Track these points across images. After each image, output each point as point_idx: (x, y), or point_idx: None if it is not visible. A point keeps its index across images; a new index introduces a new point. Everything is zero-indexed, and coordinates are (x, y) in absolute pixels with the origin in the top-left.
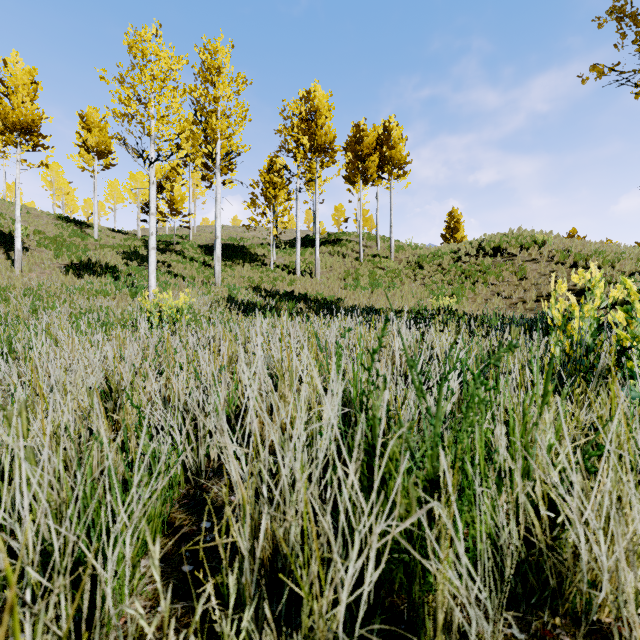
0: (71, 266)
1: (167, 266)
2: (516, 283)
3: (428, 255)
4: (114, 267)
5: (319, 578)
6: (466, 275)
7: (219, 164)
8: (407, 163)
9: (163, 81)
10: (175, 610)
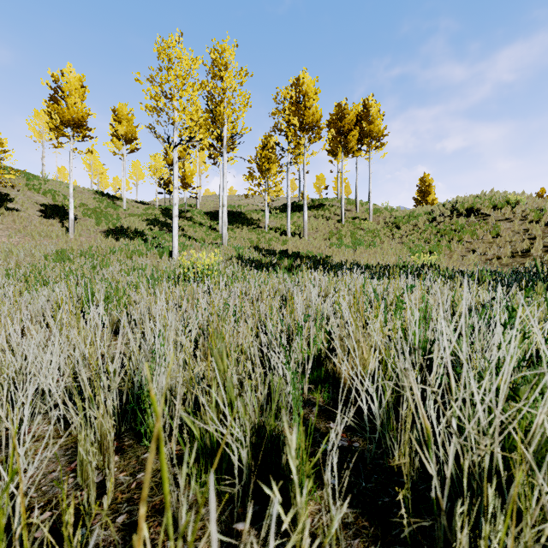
0: (109, 231)
1: (181, 230)
2: (490, 241)
3: (404, 216)
4: (142, 231)
5: (450, 498)
6: (441, 234)
7: (226, 144)
8: (384, 136)
9: (184, 79)
10: (346, 514)
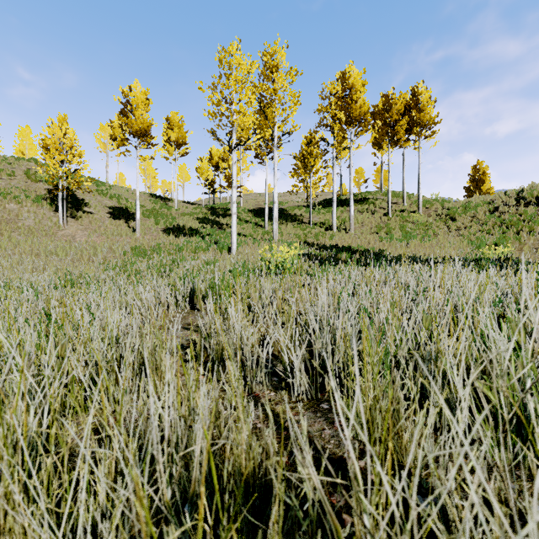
0: (169, 230)
1: (230, 227)
2: None
3: (458, 208)
4: (196, 229)
5: None
6: (507, 225)
7: (276, 143)
8: (436, 123)
9: (243, 83)
10: None
